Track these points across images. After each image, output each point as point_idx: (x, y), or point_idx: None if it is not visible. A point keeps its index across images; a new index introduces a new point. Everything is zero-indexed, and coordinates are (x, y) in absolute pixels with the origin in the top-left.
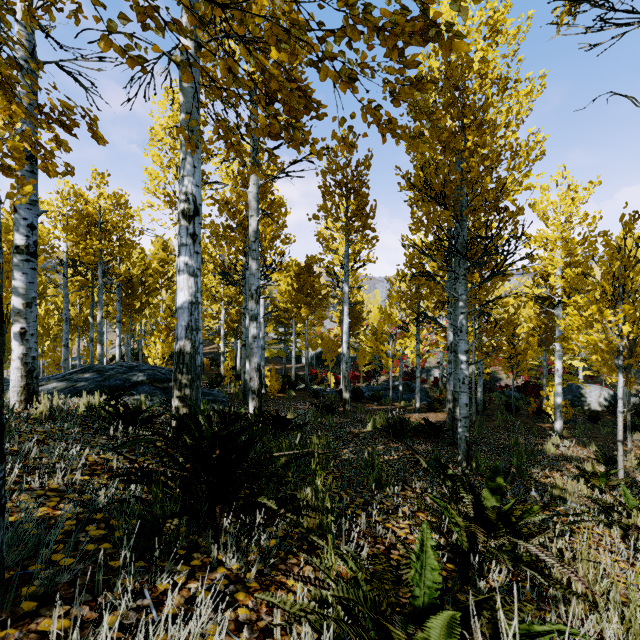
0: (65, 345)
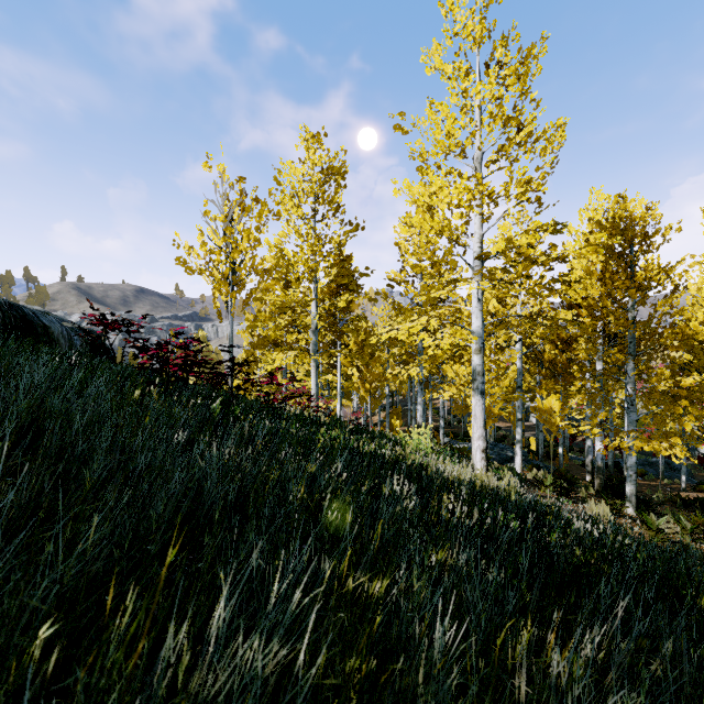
0: (414, 417)
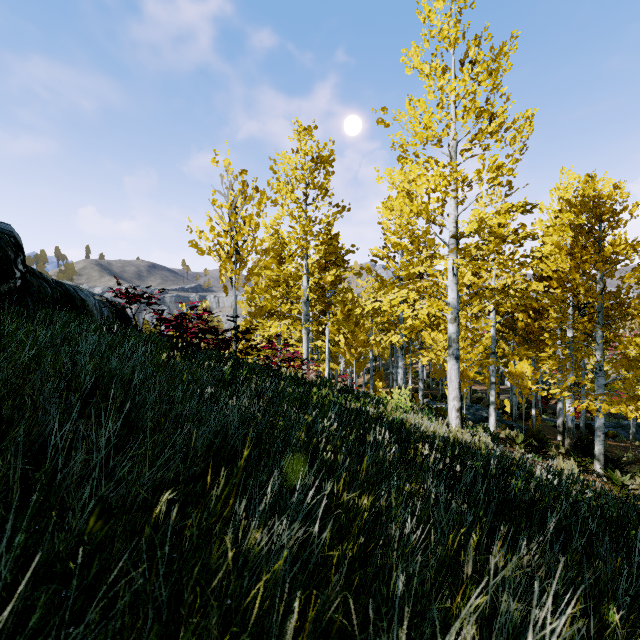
0: (395, 380)
